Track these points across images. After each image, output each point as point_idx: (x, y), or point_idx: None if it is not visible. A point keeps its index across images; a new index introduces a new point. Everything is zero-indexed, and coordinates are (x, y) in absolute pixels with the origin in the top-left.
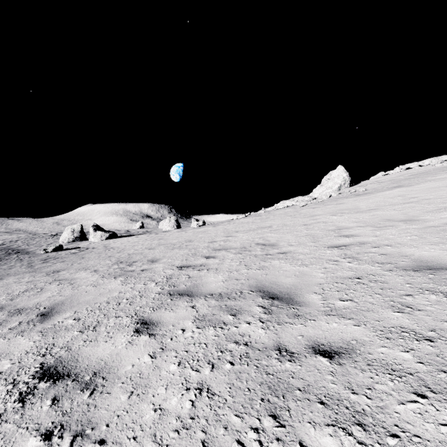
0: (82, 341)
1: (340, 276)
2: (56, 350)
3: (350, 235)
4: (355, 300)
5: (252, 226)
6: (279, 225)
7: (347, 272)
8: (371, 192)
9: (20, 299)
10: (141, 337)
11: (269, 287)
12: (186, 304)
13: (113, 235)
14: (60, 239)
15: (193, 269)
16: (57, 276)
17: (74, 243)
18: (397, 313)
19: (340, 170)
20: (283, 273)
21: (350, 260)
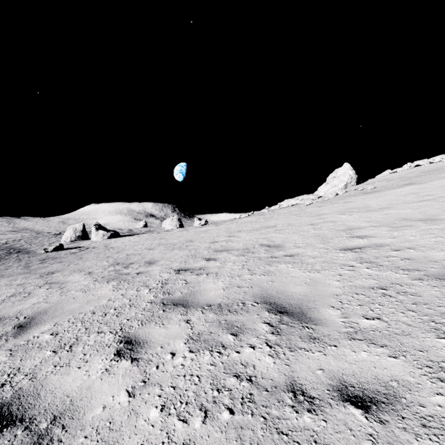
0: (52, 365)
1: (359, 285)
2: (19, 379)
3: (364, 235)
4: (384, 319)
5: (255, 226)
6: (283, 224)
7: (367, 281)
8: (381, 190)
9: (3, 305)
10: (121, 363)
11: (276, 297)
12: (179, 317)
13: (115, 234)
14: (62, 238)
15: (191, 273)
16: (50, 278)
17: (76, 242)
18: (443, 339)
19: (346, 168)
20: (291, 280)
21: (368, 265)
